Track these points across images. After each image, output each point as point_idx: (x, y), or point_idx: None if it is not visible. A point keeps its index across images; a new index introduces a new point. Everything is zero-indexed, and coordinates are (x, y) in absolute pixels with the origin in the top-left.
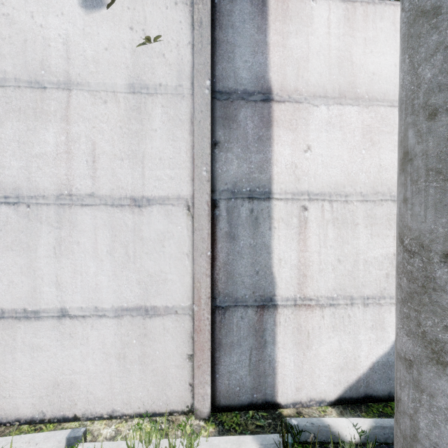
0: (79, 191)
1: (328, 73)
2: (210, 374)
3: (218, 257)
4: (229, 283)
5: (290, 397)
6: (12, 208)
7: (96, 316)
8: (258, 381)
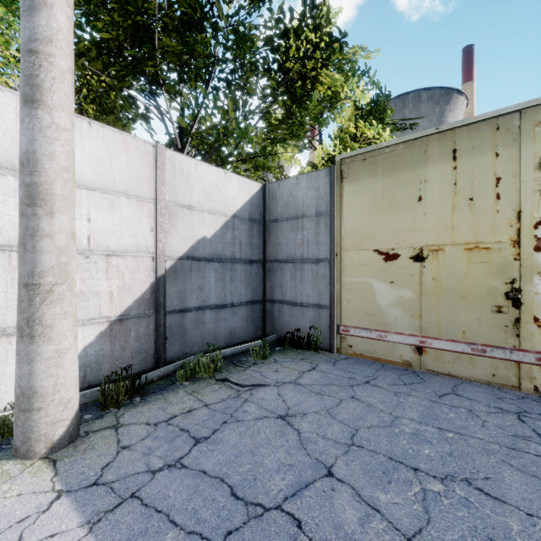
0: None
1: (17, 151)
2: None
3: None
4: None
5: None
6: None
7: None
8: None
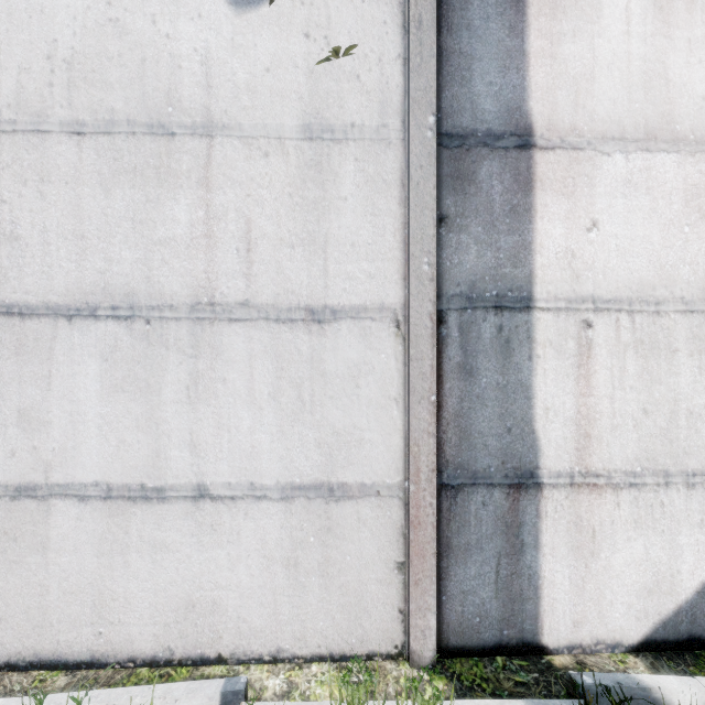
0: (225, 298)
1: (627, 99)
2: (434, 595)
3: (444, 405)
4: (464, 447)
5: (563, 637)
6: (124, 326)
7: (253, 497)
8: (511, 609)
